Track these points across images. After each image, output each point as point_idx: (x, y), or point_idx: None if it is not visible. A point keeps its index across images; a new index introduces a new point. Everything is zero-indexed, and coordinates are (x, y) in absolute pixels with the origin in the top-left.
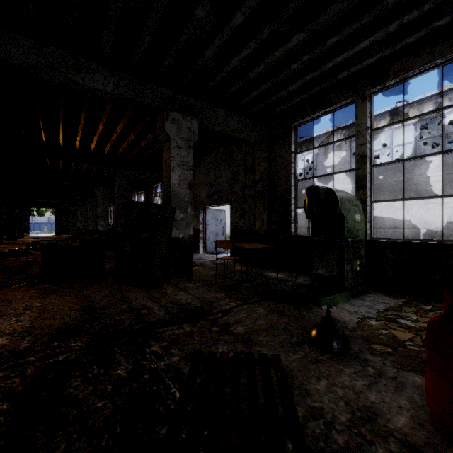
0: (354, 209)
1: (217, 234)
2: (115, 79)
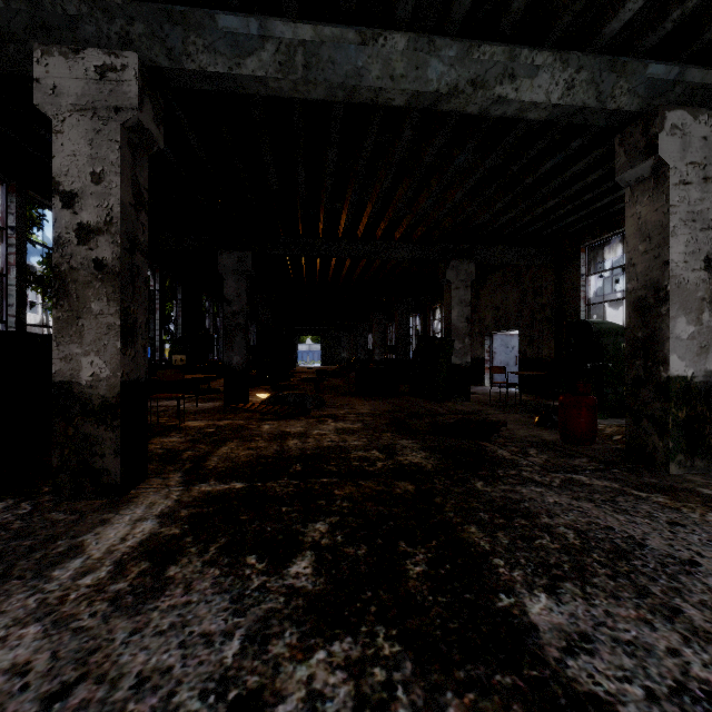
0: (618, 339)
1: (508, 364)
2: (410, 248)
